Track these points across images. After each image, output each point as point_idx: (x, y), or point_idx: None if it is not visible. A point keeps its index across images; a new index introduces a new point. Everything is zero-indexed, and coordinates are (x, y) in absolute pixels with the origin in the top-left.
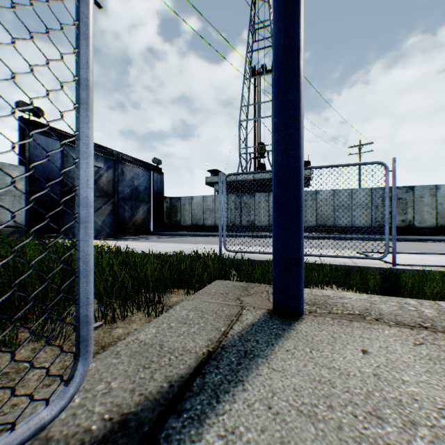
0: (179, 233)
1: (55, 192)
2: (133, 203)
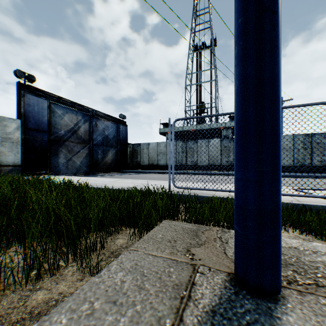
0: (139, 171)
1: (44, 139)
2: (104, 148)
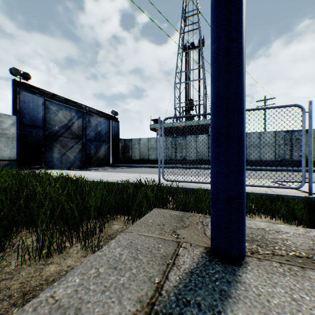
0: (130, 165)
1: (39, 135)
2: (97, 143)
